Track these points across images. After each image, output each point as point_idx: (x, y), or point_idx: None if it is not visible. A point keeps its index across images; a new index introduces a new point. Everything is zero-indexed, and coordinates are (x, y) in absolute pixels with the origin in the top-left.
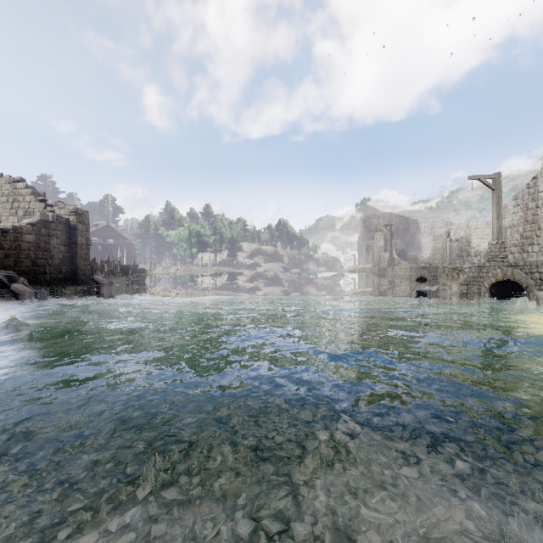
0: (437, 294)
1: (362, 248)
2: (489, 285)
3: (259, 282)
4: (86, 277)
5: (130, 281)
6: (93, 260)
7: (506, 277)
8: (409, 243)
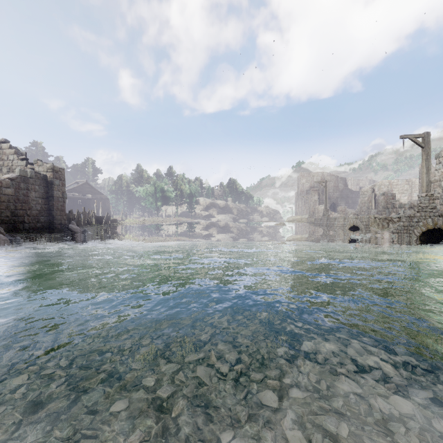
0: (370, 241)
1: (299, 201)
2: (419, 233)
3: (212, 230)
4: (62, 225)
5: (102, 229)
6: (70, 211)
7: (437, 225)
8: (338, 197)
